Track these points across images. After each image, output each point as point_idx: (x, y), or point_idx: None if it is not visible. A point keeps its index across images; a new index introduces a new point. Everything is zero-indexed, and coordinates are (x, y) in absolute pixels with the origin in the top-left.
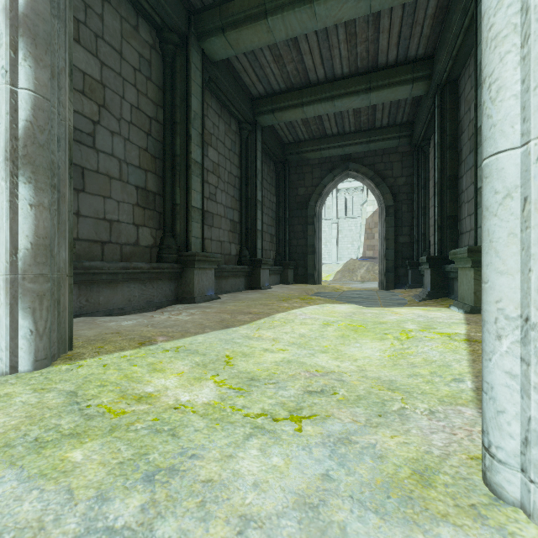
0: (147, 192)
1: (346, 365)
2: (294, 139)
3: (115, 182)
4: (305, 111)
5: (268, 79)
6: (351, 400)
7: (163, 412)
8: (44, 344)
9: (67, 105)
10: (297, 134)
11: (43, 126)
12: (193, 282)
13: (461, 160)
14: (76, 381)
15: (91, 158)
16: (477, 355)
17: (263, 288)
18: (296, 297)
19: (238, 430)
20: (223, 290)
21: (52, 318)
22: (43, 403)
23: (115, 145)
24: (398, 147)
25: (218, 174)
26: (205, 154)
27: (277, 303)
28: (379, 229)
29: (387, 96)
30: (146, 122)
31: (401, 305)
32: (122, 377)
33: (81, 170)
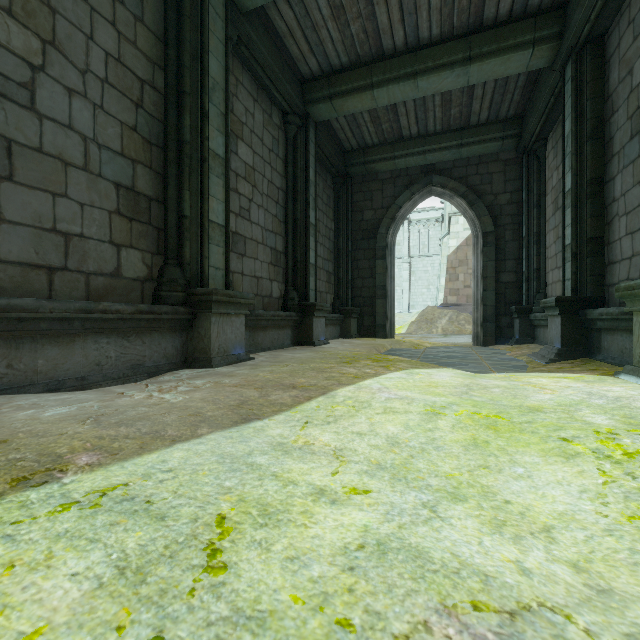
0: (136, 195)
1: (540, 560)
2: (359, 145)
3: (76, 172)
4: (376, 96)
5: (324, 48)
6: None
7: None
8: None
9: None
10: (362, 137)
11: None
12: (210, 335)
13: (612, 154)
14: None
15: (26, 126)
16: None
17: (317, 344)
18: (365, 357)
19: None
20: (259, 346)
21: None
22: None
23: (76, 112)
24: (499, 153)
25: (254, 182)
26: (233, 150)
27: (338, 368)
28: (473, 263)
29: (493, 69)
30: (134, 85)
31: (521, 369)
32: None
33: (5, 143)
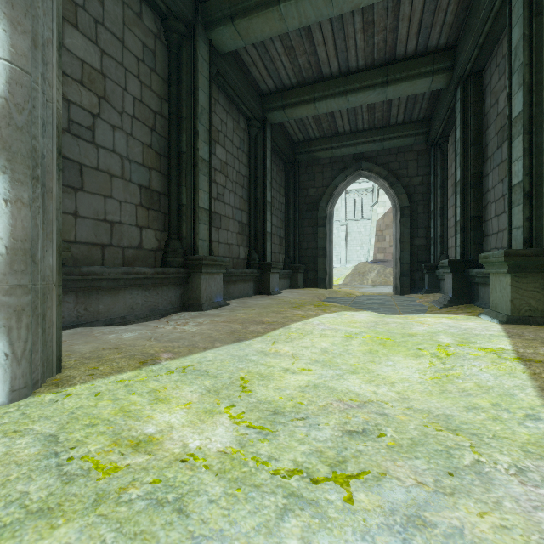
0: (151, 192)
1: (384, 391)
2: (304, 138)
3: (117, 181)
4: (317, 107)
5: (279, 73)
6: (405, 446)
7: (166, 467)
8: (24, 369)
9: (55, 84)
10: (307, 133)
11: (21, 104)
12: (200, 288)
13: (487, 157)
14: (59, 418)
15: (90, 154)
16: (541, 380)
17: (273, 293)
18: (309, 303)
19: (267, 501)
20: (231, 295)
21: (34, 337)
22: (11, 456)
23: (117, 141)
24: (413, 145)
25: (226, 173)
26: (213, 152)
27: (291, 311)
28: (393, 231)
29: (404, 90)
30: (150, 116)
31: (422, 312)
32: (117, 412)
33: (79, 166)
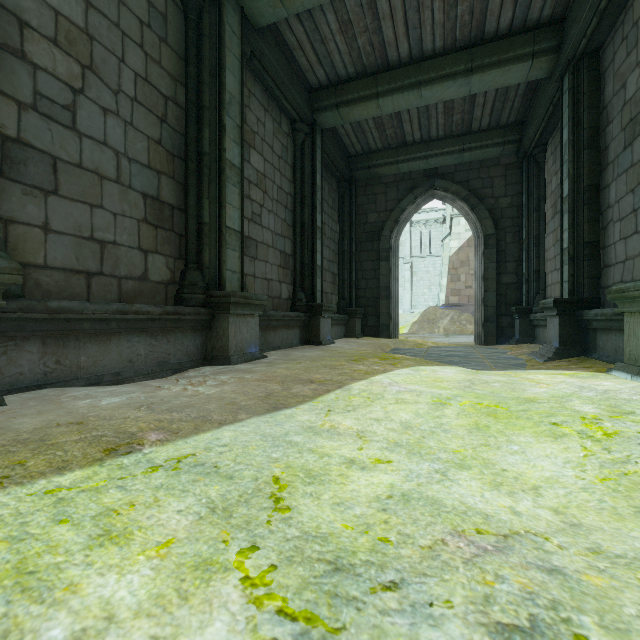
0: (161, 204)
1: (528, 507)
2: (363, 150)
3: (110, 185)
4: (381, 105)
5: (332, 60)
6: None
7: None
8: None
9: None
10: (367, 142)
11: None
12: (228, 335)
13: (607, 162)
14: None
15: (69, 144)
16: None
17: (324, 343)
18: (372, 355)
19: None
20: (270, 345)
21: None
22: None
23: (110, 130)
24: (500, 158)
25: (265, 188)
26: (246, 158)
27: (349, 365)
28: (475, 265)
29: (494, 80)
30: (159, 102)
31: (521, 367)
32: (3, 575)
33: (51, 160)
